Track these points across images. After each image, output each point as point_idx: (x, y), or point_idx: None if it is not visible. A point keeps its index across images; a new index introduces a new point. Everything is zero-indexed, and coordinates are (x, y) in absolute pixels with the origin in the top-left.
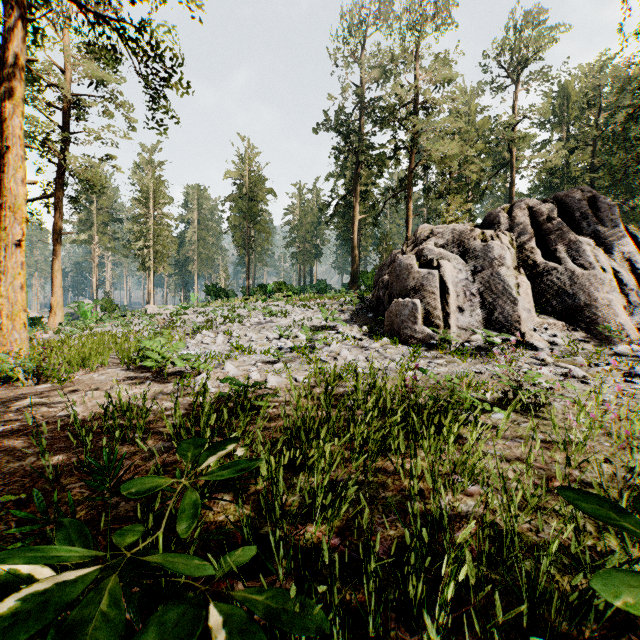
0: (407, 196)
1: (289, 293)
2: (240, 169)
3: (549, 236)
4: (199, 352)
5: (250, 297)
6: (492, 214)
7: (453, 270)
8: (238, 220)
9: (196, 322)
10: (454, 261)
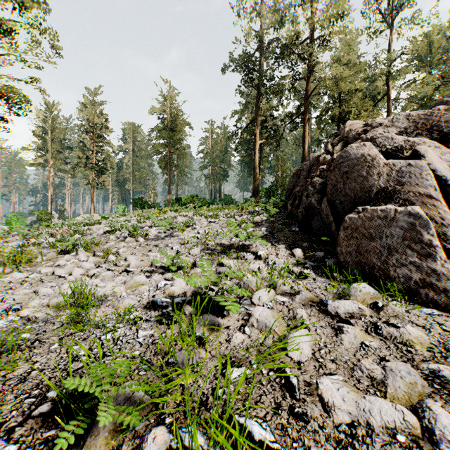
0: (303, 120)
1: (200, 204)
2: (163, 106)
3: None
4: (5, 306)
5: (164, 208)
6: (447, 101)
7: (440, 162)
8: (161, 146)
9: (95, 234)
10: (435, 150)
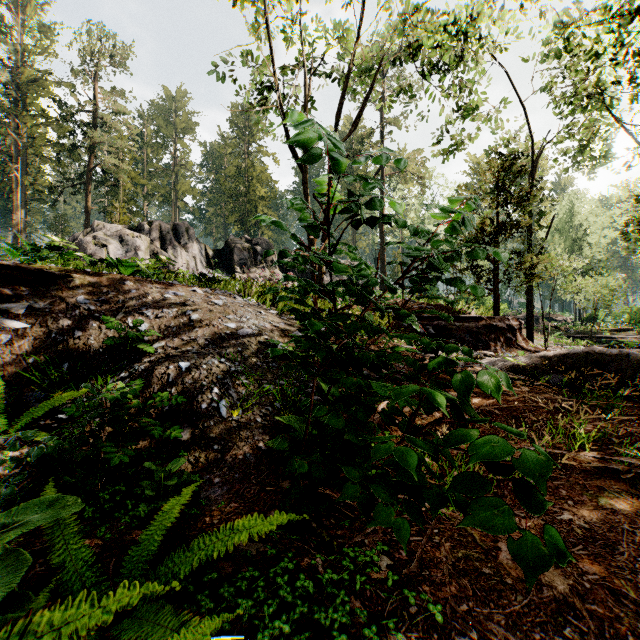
0: (86, 190)
1: None
2: None
3: (166, 241)
4: None
5: None
6: (141, 224)
7: (115, 249)
8: None
9: None
10: (116, 245)
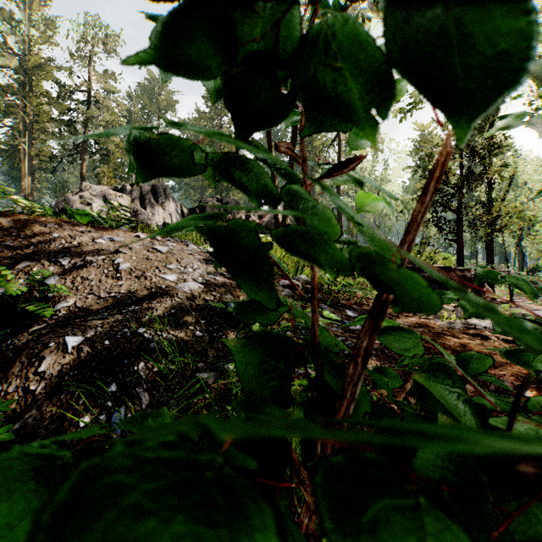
0: (81, 158)
1: None
2: None
3: (146, 200)
4: None
5: None
6: (124, 185)
7: (99, 207)
8: None
9: None
10: (100, 203)
